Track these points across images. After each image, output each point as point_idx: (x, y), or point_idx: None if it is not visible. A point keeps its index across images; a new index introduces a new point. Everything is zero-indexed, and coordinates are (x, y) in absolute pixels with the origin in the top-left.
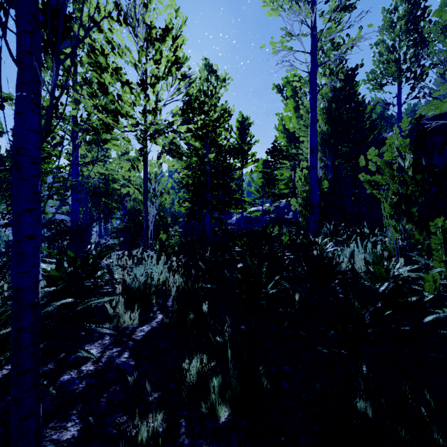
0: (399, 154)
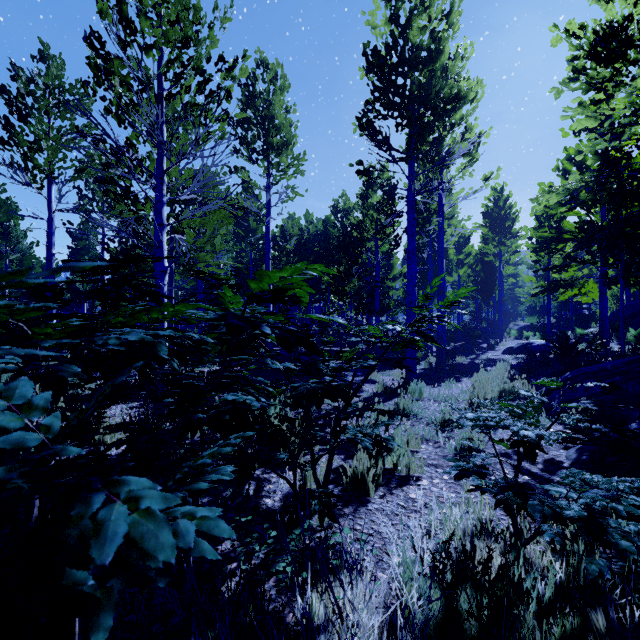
0: (612, 293)
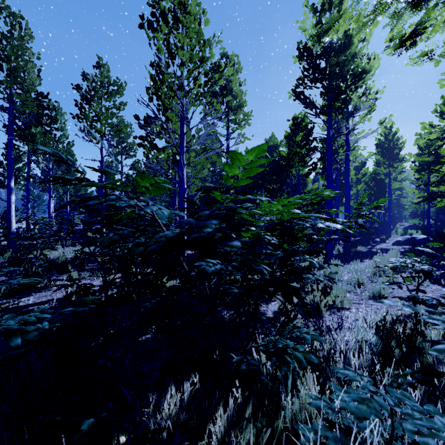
0: None
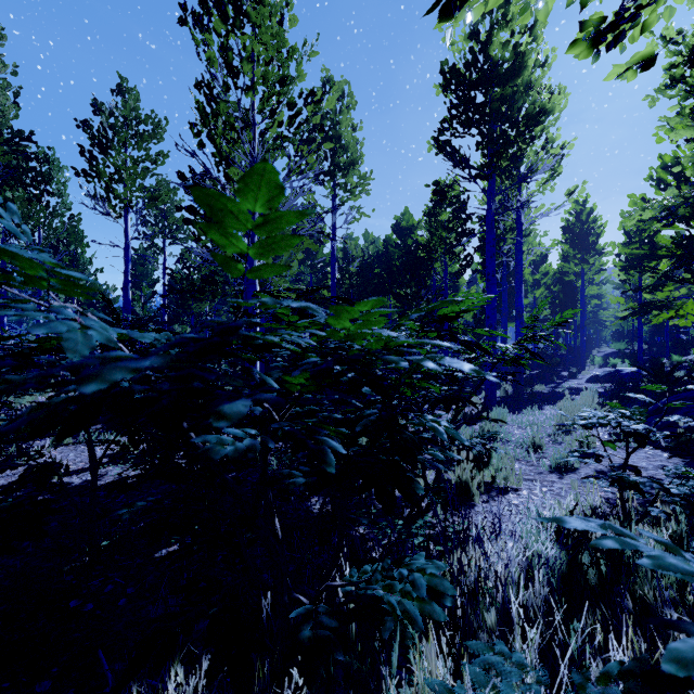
0: None
